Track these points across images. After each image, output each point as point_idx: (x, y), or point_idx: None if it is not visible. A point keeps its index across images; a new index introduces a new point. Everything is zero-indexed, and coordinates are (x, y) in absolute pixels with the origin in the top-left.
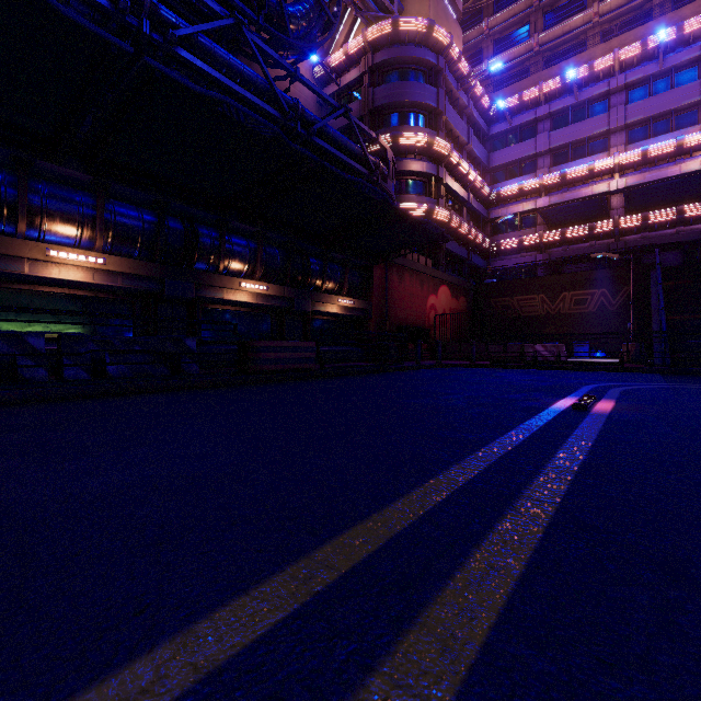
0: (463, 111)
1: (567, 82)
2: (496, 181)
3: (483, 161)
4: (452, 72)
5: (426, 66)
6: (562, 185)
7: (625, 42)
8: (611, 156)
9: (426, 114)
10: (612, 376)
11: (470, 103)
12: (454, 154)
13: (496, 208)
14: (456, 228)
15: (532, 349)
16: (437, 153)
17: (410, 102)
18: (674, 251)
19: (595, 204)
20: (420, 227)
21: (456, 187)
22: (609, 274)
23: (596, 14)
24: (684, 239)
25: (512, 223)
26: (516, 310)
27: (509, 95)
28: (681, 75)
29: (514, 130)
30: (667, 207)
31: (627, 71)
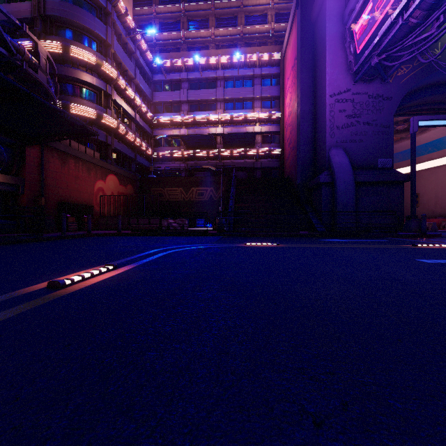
0: (132, 54)
1: (197, 64)
2: (158, 112)
3: (148, 95)
4: (122, 22)
5: (97, 4)
6: (194, 124)
7: (224, 54)
8: (217, 114)
9: (97, 41)
10: (193, 239)
11: (137, 51)
12: (121, 80)
13: (157, 129)
14: (123, 134)
15: (167, 222)
16: (106, 74)
17: (81, 24)
18: (244, 171)
19: (209, 138)
20: (58, 115)
21: (124, 106)
22: (214, 179)
23: (213, 34)
24: (247, 166)
25: (167, 141)
26: (166, 197)
27: (166, 59)
28: (247, 81)
29: (168, 82)
30: (241, 148)
31: (224, 70)
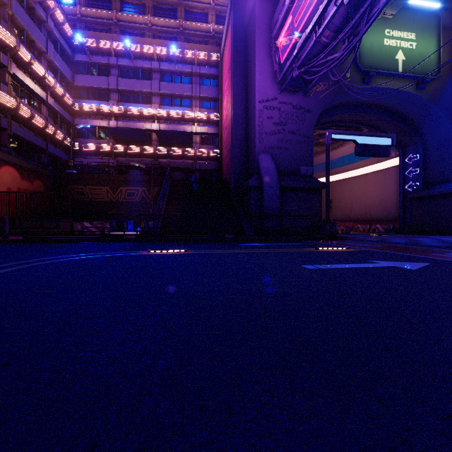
0: (43, 23)
1: (129, 50)
2: (81, 97)
3: (67, 76)
4: None
5: None
6: (126, 116)
7: (161, 45)
8: (153, 108)
9: None
10: (97, 246)
11: (49, 20)
12: (23, 51)
13: (80, 118)
14: (27, 118)
15: (81, 226)
16: None
17: None
18: (182, 172)
19: (141, 133)
20: None
21: (29, 83)
22: (147, 179)
23: (150, 22)
24: (185, 166)
25: (92, 133)
26: (89, 196)
27: (91, 38)
28: (185, 78)
29: (94, 65)
30: (178, 147)
31: (161, 62)
